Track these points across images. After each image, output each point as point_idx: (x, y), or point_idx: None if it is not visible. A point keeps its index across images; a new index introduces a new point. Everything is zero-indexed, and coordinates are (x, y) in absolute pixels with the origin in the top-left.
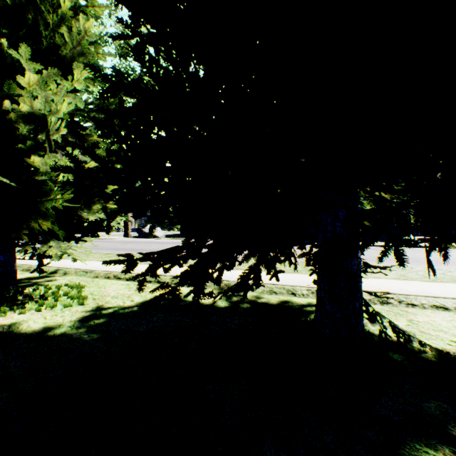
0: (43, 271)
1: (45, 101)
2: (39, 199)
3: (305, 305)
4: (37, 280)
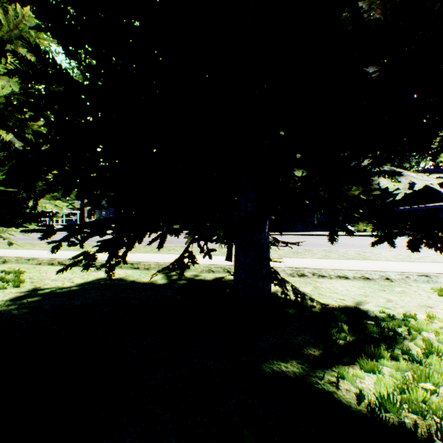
0: None
1: None
2: None
3: None
4: None
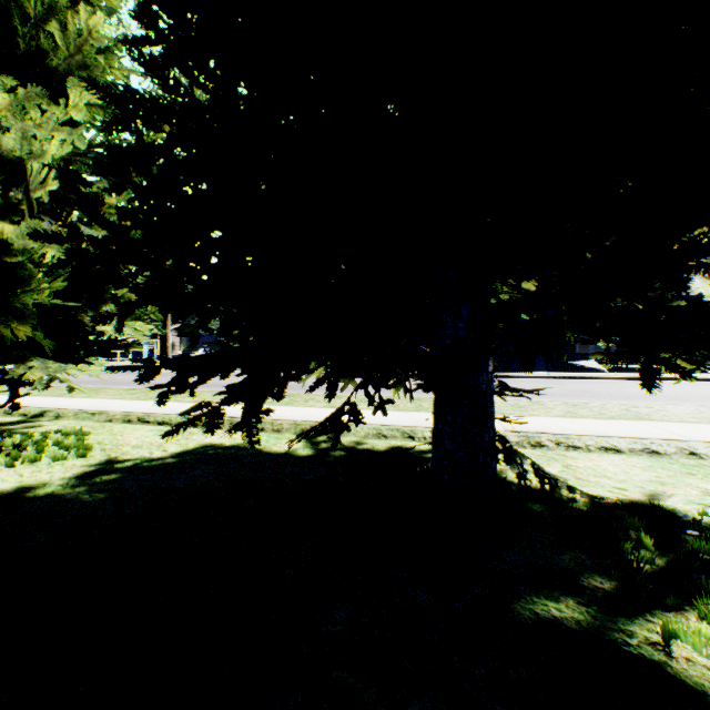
0: (19, 406)
1: (21, 137)
2: (11, 289)
3: (425, 451)
4: (9, 426)
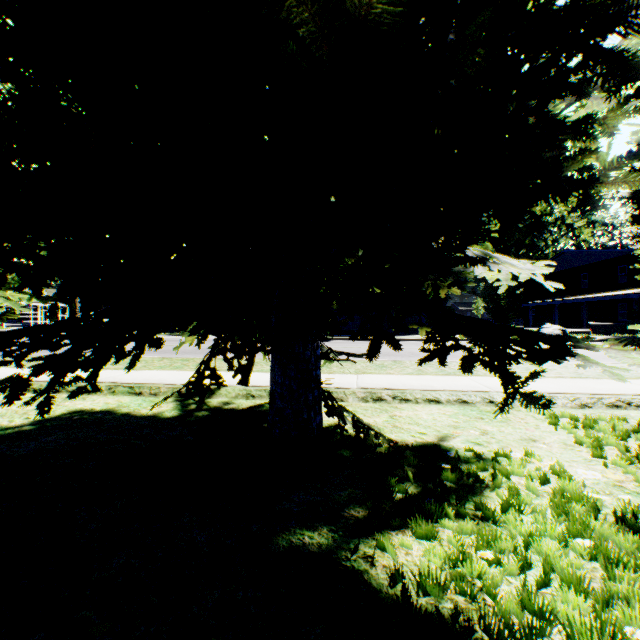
0: None
1: None
2: None
3: None
4: None
